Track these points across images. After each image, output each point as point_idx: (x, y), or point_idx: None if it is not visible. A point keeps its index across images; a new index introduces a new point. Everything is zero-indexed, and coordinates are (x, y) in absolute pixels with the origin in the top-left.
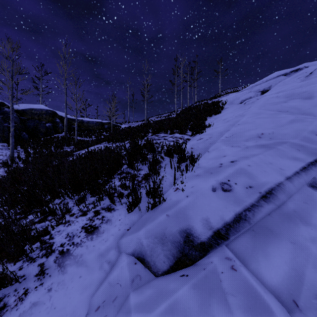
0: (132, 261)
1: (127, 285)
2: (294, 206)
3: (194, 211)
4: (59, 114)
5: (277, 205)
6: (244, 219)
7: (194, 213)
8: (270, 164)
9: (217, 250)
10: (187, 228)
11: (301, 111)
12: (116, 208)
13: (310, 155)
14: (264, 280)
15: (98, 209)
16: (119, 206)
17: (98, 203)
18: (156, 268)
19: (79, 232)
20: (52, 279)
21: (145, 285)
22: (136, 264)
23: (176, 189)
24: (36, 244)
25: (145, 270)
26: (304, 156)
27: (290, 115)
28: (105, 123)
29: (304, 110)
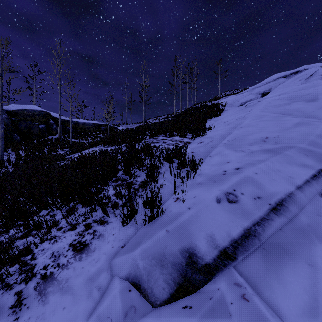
0: (127, 287)
1: (119, 320)
2: (307, 219)
3: (197, 226)
4: (53, 115)
5: (288, 218)
6: (254, 235)
7: (197, 229)
8: (279, 172)
9: (224, 273)
10: (190, 247)
11: (305, 114)
12: (109, 220)
13: (320, 161)
14: (281, 313)
15: (90, 222)
16: (113, 218)
17: (90, 215)
18: (154, 297)
19: (66, 250)
20: (30, 312)
21: (141, 319)
22: (131, 291)
23: (176, 199)
24: (15, 266)
25: (141, 299)
26: (313, 162)
27: (295, 118)
28: (102, 125)
29: (309, 113)
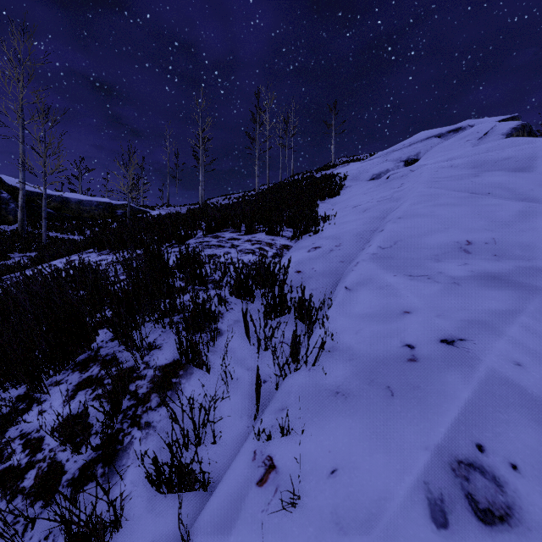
0: None
1: None
2: None
3: None
4: (9, 182)
5: None
6: None
7: None
8: None
9: None
10: None
11: (517, 193)
12: None
13: None
14: None
15: None
16: None
17: None
18: None
19: None
20: None
21: None
22: None
23: (266, 470)
24: None
25: None
26: None
27: (511, 201)
28: (118, 206)
29: (523, 192)
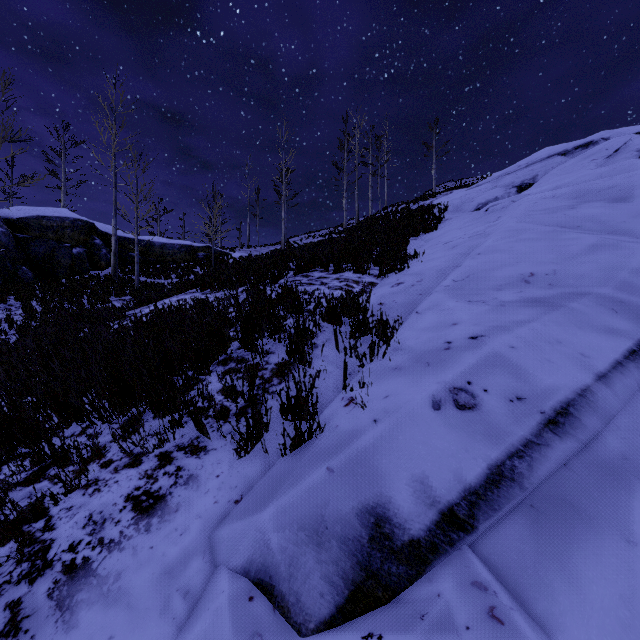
0: (244, 591)
1: None
2: (621, 444)
3: (393, 458)
4: (100, 228)
5: (581, 441)
6: (511, 477)
7: (392, 464)
8: (559, 344)
9: (451, 561)
10: (378, 503)
11: (607, 226)
12: (210, 445)
13: None
14: None
15: (169, 449)
16: (217, 440)
17: (170, 435)
18: (303, 613)
19: (117, 509)
20: None
21: None
22: (253, 600)
23: (349, 401)
24: (10, 544)
25: (274, 618)
26: (628, 324)
27: (588, 235)
28: (200, 248)
29: (614, 224)
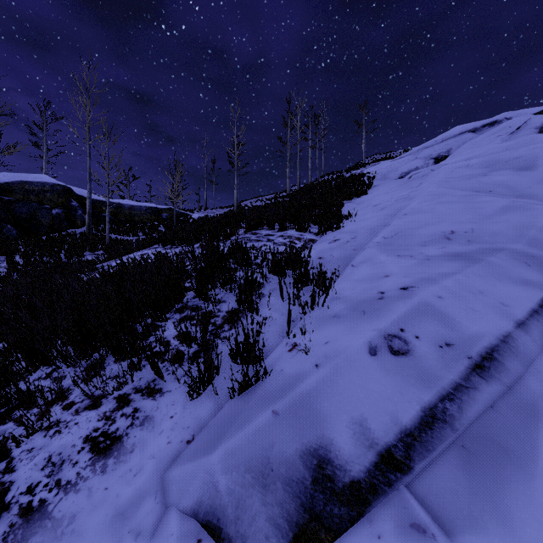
0: (193, 534)
1: None
2: (542, 387)
3: (334, 401)
4: (77, 192)
5: (505, 384)
6: (443, 419)
7: (333, 407)
8: (481, 294)
9: (389, 501)
10: (320, 445)
11: (515, 191)
12: (165, 388)
13: None
14: None
15: (128, 391)
16: (172, 383)
17: (129, 378)
18: None
19: (76, 451)
20: None
21: None
22: (201, 542)
23: (293, 346)
24: None
25: None
26: (540, 276)
27: (500, 198)
28: (163, 210)
29: (521, 189)
